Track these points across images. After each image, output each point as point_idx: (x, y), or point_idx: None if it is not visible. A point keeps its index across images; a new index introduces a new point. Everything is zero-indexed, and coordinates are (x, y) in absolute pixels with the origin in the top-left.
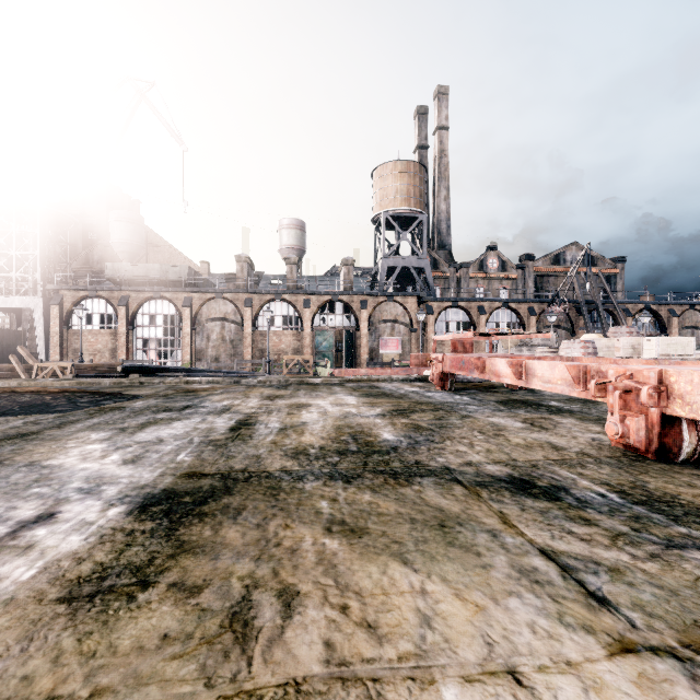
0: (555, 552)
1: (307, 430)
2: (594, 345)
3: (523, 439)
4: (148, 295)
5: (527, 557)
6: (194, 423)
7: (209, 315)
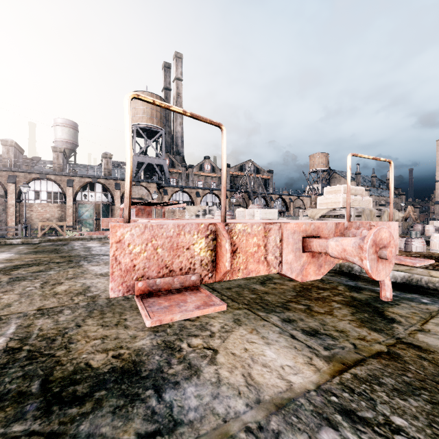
0: None
1: None
2: (232, 213)
3: (71, 286)
4: None
5: None
6: None
7: None
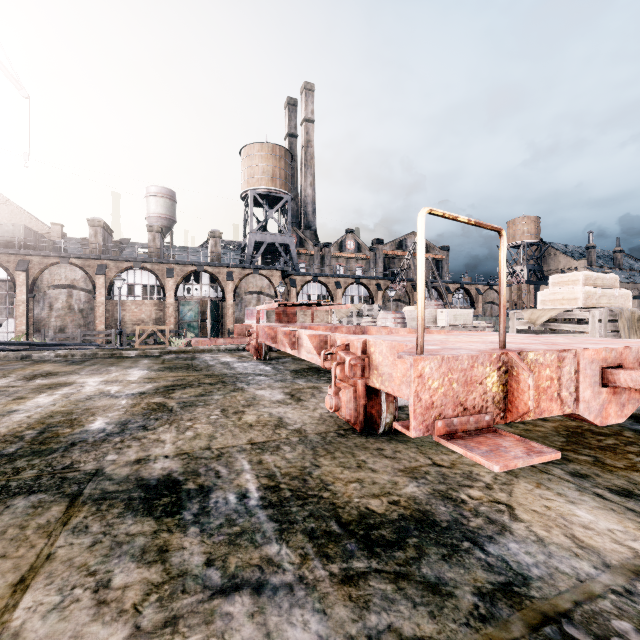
0: None
1: None
2: (403, 315)
3: (259, 415)
4: None
5: None
6: None
7: (52, 281)
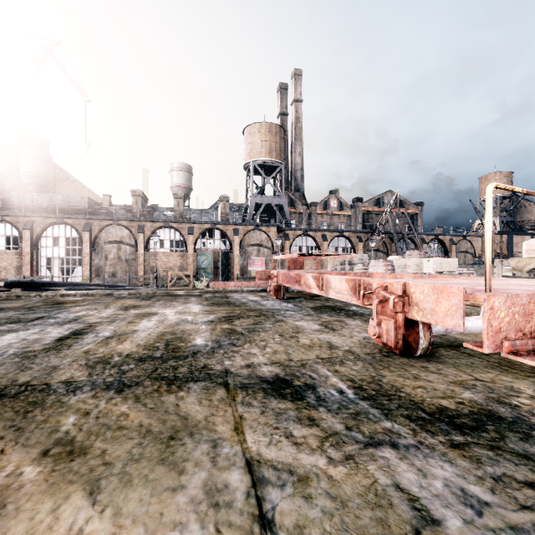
0: (259, 462)
1: (131, 338)
2: (392, 263)
3: (310, 339)
4: (51, 221)
5: (229, 471)
6: (27, 334)
7: (107, 238)
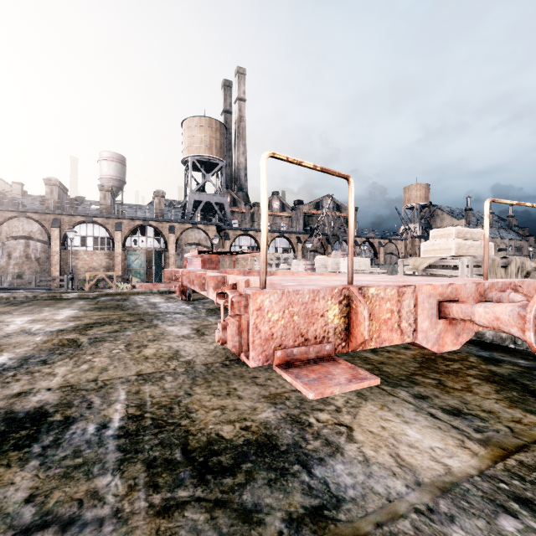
0: None
1: None
2: (312, 263)
3: (158, 349)
4: None
5: None
6: None
7: (10, 233)
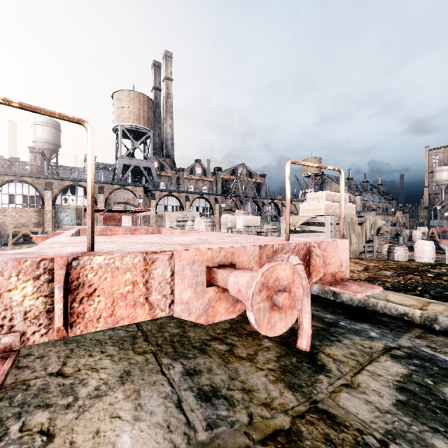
0: None
1: None
2: (213, 220)
3: None
4: None
5: None
6: None
7: None
